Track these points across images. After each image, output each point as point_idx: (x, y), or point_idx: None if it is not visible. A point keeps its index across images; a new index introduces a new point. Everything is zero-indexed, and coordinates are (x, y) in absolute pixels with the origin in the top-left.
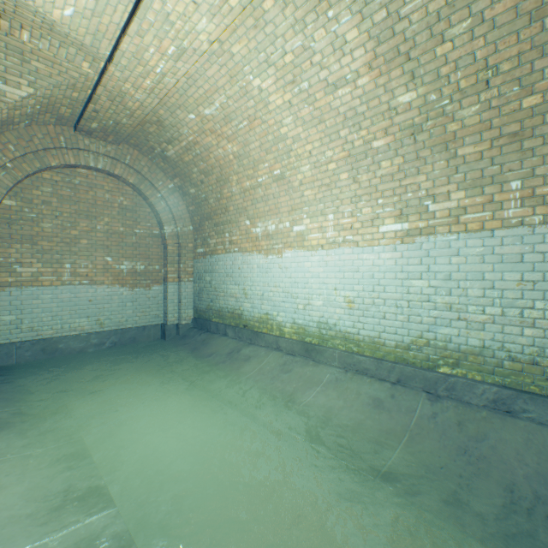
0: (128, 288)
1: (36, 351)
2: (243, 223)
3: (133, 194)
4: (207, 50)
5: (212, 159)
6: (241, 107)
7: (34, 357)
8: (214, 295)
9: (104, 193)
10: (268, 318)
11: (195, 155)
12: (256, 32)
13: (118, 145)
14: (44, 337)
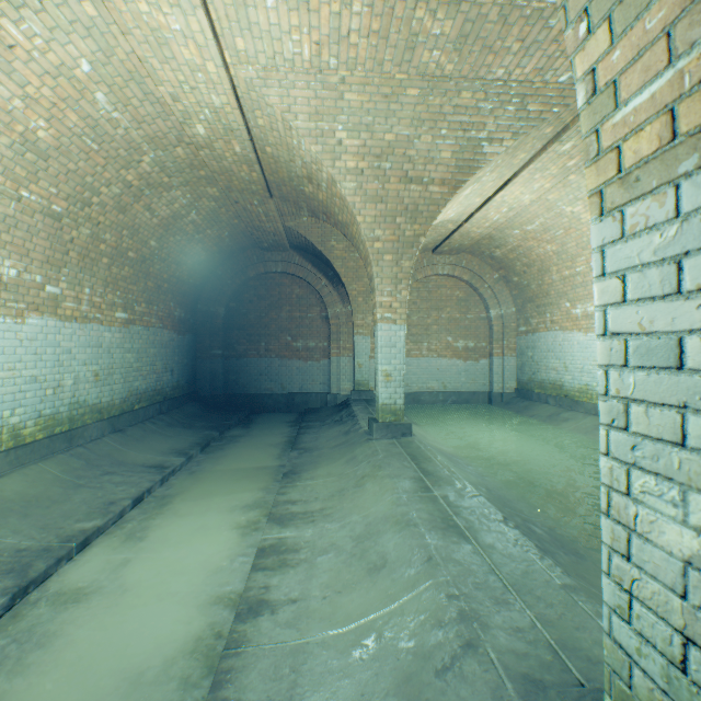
0: (461, 360)
1: (409, 399)
2: (563, 305)
3: (465, 288)
4: (528, 204)
5: (533, 256)
6: (556, 223)
7: (408, 403)
8: (535, 369)
9: (446, 291)
10: (587, 389)
11: (518, 254)
12: (564, 189)
13: (457, 255)
14: (412, 391)
